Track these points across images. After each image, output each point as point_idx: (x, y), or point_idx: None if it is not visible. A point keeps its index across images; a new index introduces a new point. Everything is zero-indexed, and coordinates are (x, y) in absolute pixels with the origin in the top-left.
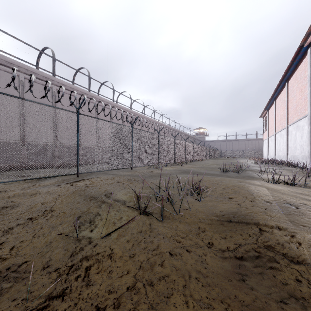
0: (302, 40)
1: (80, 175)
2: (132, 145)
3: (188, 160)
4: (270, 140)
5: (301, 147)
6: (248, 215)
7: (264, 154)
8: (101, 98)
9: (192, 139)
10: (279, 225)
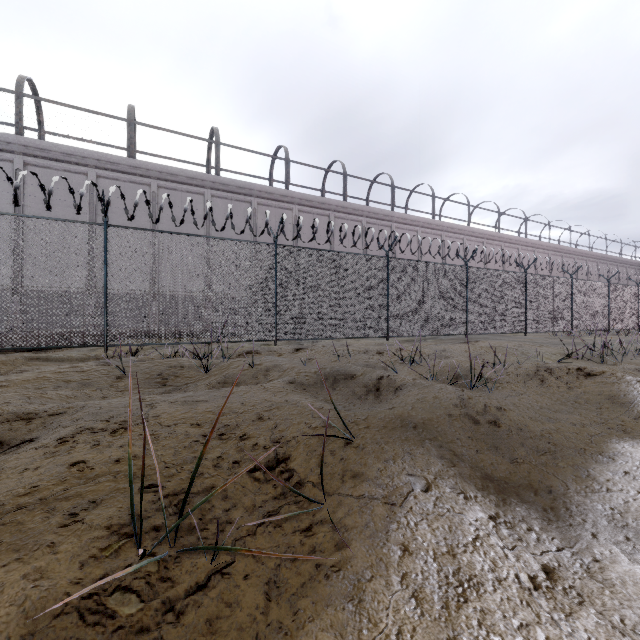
0: None
1: (455, 339)
2: (526, 300)
3: None
4: None
5: None
6: None
7: None
8: (450, 226)
9: None
10: None
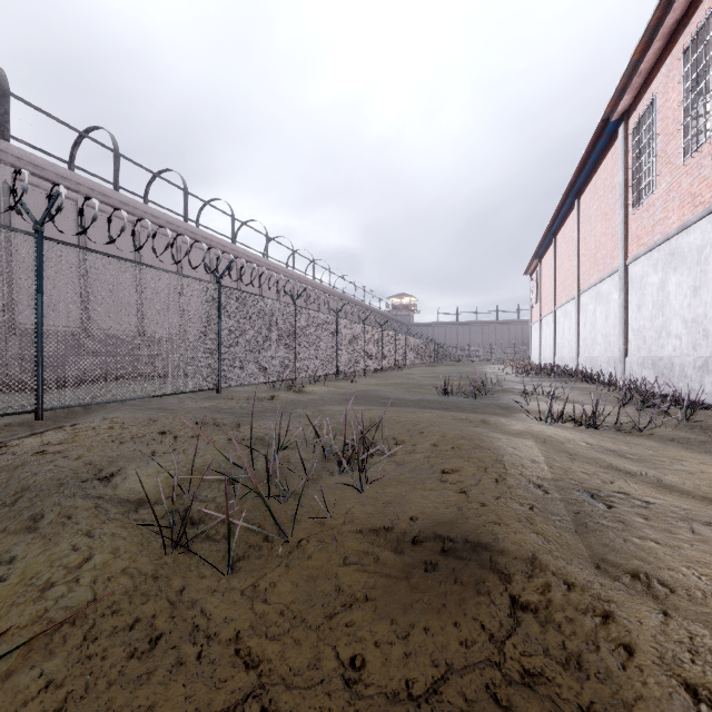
0: (608, 106)
1: (62, 412)
2: (221, 331)
3: (370, 368)
4: (545, 323)
5: (605, 340)
6: (484, 534)
7: (532, 353)
8: (150, 211)
9: (380, 319)
10: (568, 574)
